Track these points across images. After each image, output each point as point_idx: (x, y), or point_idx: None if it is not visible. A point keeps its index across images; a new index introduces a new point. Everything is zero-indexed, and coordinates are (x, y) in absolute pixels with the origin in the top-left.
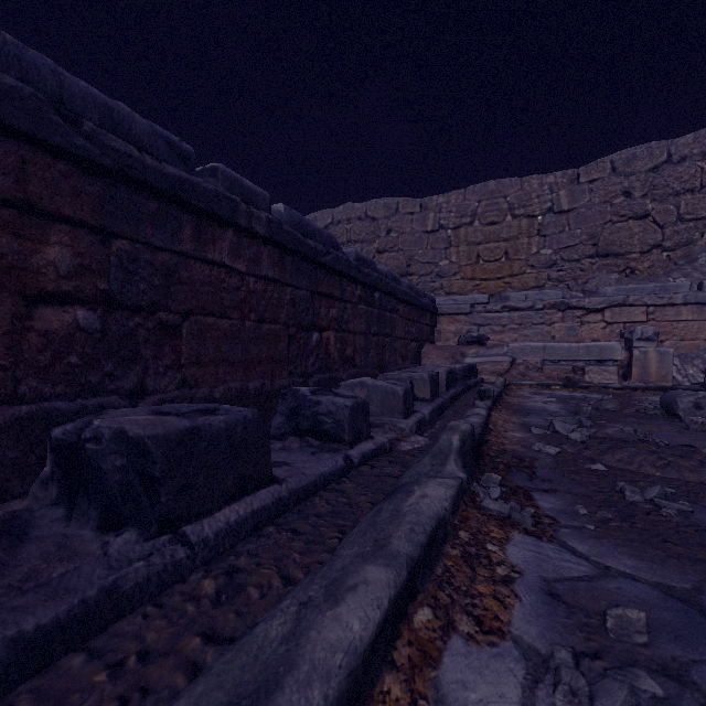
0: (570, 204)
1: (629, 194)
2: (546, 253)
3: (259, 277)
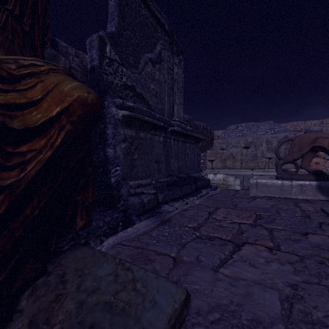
0: None
1: None
2: None
3: None
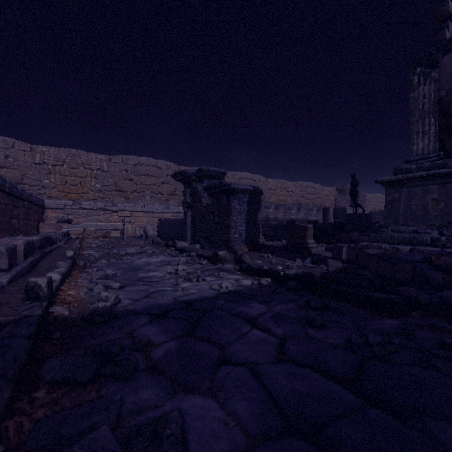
0: (108, 169)
1: (127, 171)
2: (98, 186)
3: (4, 204)
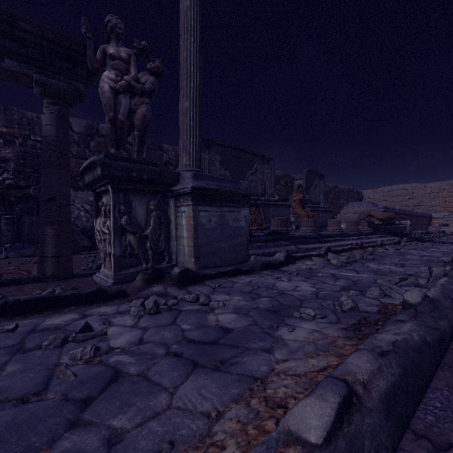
0: None
1: None
2: None
3: (414, 220)
